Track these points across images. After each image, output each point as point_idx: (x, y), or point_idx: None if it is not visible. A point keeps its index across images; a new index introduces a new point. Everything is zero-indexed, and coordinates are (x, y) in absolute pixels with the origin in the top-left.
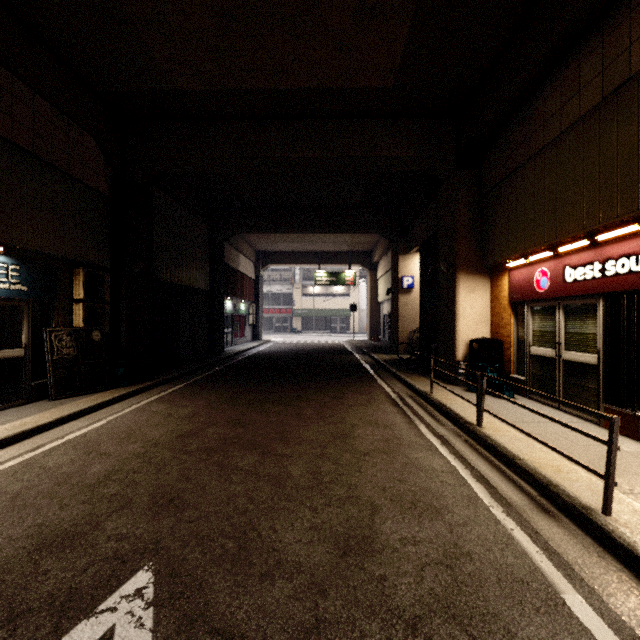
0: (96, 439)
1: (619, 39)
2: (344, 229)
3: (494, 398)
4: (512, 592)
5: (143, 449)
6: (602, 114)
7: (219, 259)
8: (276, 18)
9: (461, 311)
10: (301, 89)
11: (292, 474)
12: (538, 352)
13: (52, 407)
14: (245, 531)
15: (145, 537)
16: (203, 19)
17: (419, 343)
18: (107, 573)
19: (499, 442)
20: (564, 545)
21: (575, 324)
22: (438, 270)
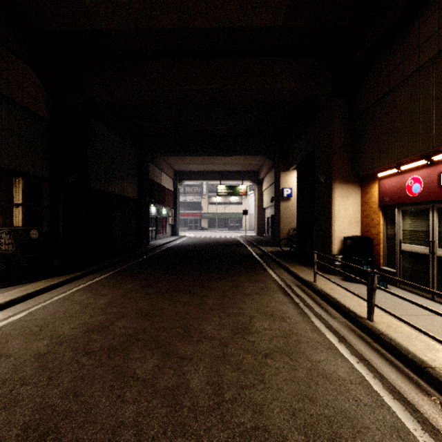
0: (7, 334)
1: None
2: (239, 152)
3: None
4: None
5: (46, 348)
6: None
7: (145, 175)
8: None
9: (336, 213)
10: (205, 28)
11: (191, 386)
12: (409, 248)
13: None
14: None
15: None
16: None
17: (296, 238)
18: None
19: (399, 342)
20: None
21: None
22: (315, 181)
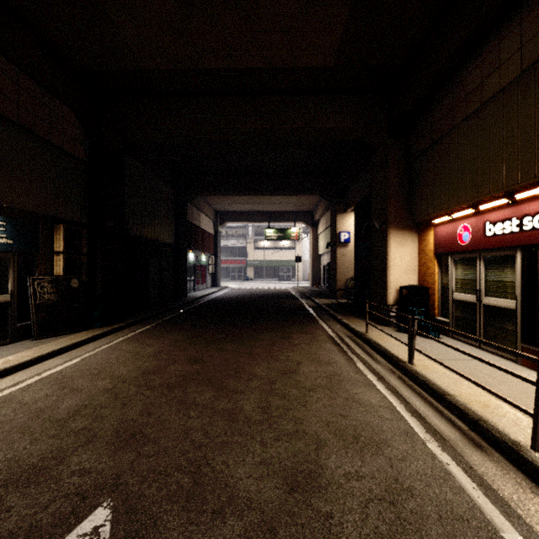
0: (70, 375)
1: (537, 18)
2: (290, 192)
3: (422, 338)
4: (454, 530)
5: (111, 385)
6: (520, 86)
7: (183, 217)
8: (231, 4)
9: (392, 262)
10: (253, 68)
11: (244, 409)
12: (460, 297)
13: (34, 346)
14: (200, 466)
15: (106, 472)
16: (166, 4)
17: (354, 289)
18: (67, 510)
19: (430, 379)
20: (498, 480)
21: (494, 273)
22: (371, 226)
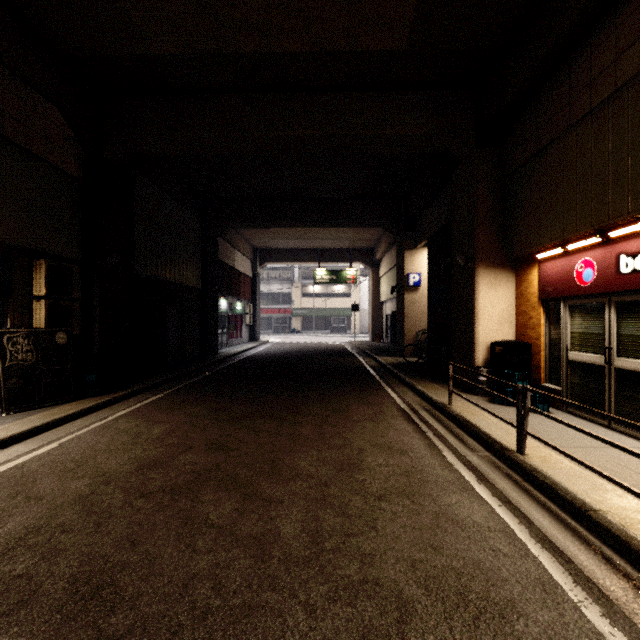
0: (34, 472)
1: None
2: (346, 223)
3: None
4: None
5: (89, 489)
6: None
7: (212, 255)
8: None
9: (481, 310)
10: (298, 53)
11: (281, 534)
12: (579, 358)
13: None
14: None
15: None
16: None
17: (427, 345)
18: None
19: (556, 480)
20: None
21: (633, 325)
22: (452, 264)
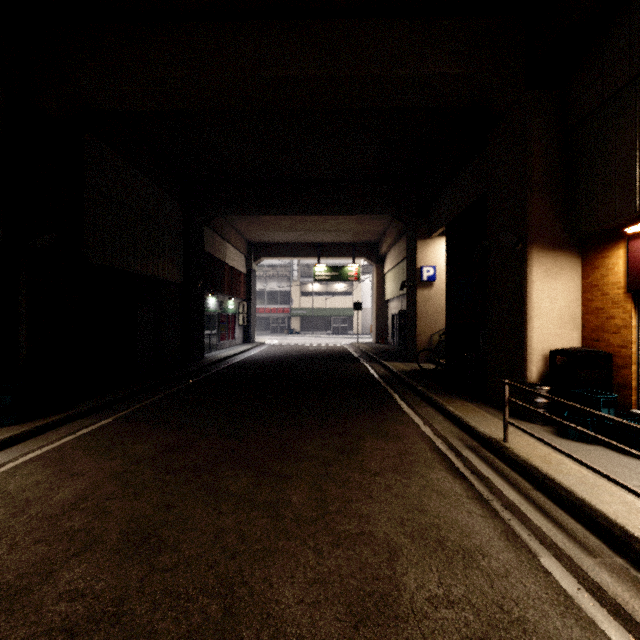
0: None
1: None
2: (349, 208)
3: (623, 456)
4: None
5: None
6: None
7: (197, 246)
8: None
9: (535, 306)
10: None
11: None
12: None
13: None
14: None
15: None
16: None
17: (445, 349)
18: None
19: None
20: None
21: None
22: (489, 248)
